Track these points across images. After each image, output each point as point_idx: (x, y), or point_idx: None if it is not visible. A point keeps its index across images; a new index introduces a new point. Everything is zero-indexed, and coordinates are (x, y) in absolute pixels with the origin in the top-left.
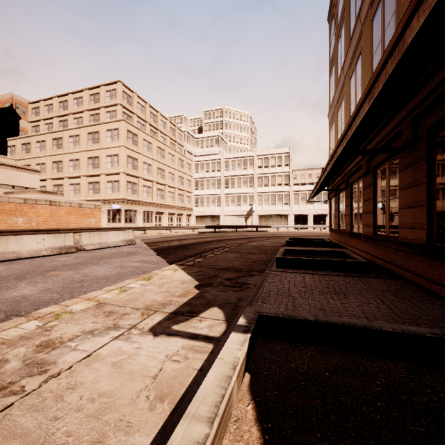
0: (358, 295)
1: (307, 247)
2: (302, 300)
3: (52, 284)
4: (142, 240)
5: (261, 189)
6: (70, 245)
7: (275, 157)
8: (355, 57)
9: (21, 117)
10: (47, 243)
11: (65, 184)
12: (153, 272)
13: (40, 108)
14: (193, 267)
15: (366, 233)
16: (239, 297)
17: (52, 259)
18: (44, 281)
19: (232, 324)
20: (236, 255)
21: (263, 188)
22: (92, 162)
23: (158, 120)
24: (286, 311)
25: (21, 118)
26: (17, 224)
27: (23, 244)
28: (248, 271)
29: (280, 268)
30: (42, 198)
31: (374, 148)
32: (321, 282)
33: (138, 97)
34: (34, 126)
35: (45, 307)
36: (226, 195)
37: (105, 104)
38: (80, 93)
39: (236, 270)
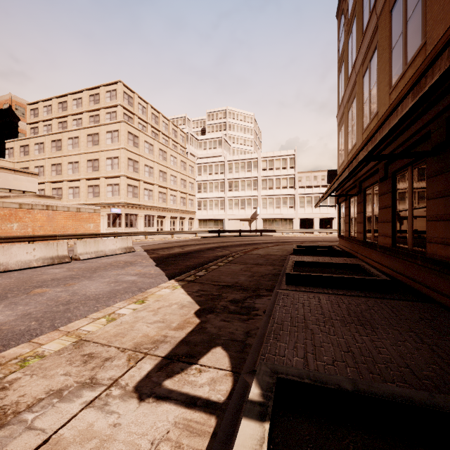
0: (388, 328)
1: (316, 256)
2: (323, 336)
3: (33, 307)
4: (142, 246)
5: (266, 192)
6: (64, 254)
7: (280, 159)
8: (369, 53)
9: (20, 119)
10: (38, 253)
11: (64, 187)
12: (149, 292)
13: (39, 110)
14: (194, 283)
15: (383, 244)
16: (247, 331)
17: (42, 270)
18: (25, 303)
19: (240, 377)
20: (241, 267)
21: (267, 191)
22: (92, 165)
23: (160, 121)
24: (312, 371)
25: (20, 120)
26: (11, 230)
27: (11, 255)
28: (255, 290)
29: (291, 286)
30: (39, 203)
31: (394, 151)
32: (340, 306)
33: (139, 98)
34: (33, 128)
35: (17, 342)
36: (229, 198)
37: (105, 105)
38: (79, 94)
39: (242, 289)
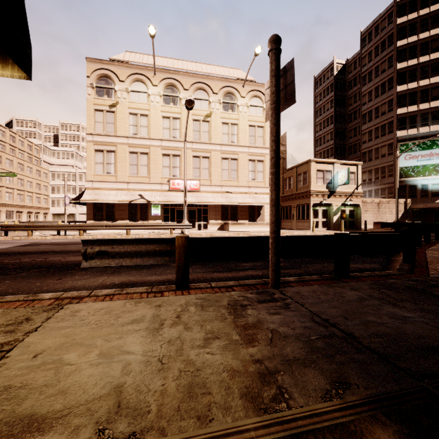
0: None
1: None
2: None
3: None
4: None
5: None
6: None
7: None
8: None
9: None
10: None
11: None
12: None
13: None
14: None
15: None
16: None
17: None
18: None
19: None
20: None
21: None
22: None
23: (17, 140)
24: None
25: None
26: None
27: None
28: None
29: None
30: None
31: None
32: None
33: None
34: None
35: None
36: None
37: None
38: None
39: None
